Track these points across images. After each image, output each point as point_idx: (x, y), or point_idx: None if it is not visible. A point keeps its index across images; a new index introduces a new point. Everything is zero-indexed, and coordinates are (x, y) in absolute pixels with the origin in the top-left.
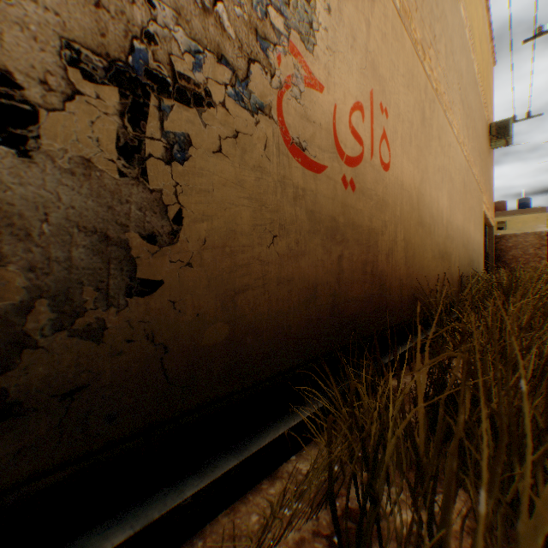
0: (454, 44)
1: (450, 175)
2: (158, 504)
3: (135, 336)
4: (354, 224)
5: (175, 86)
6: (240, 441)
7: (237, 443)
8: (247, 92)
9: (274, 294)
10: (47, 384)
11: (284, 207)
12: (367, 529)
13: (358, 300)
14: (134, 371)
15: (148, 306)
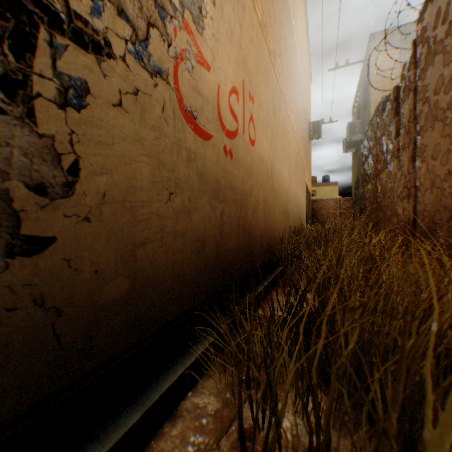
0: (291, 61)
1: (289, 154)
2: None
3: (20, 303)
4: (231, 186)
5: (70, 25)
6: (140, 391)
7: (138, 394)
8: (147, 53)
9: (171, 246)
10: None
11: (179, 167)
12: (271, 449)
13: (234, 249)
14: (17, 344)
15: (37, 267)
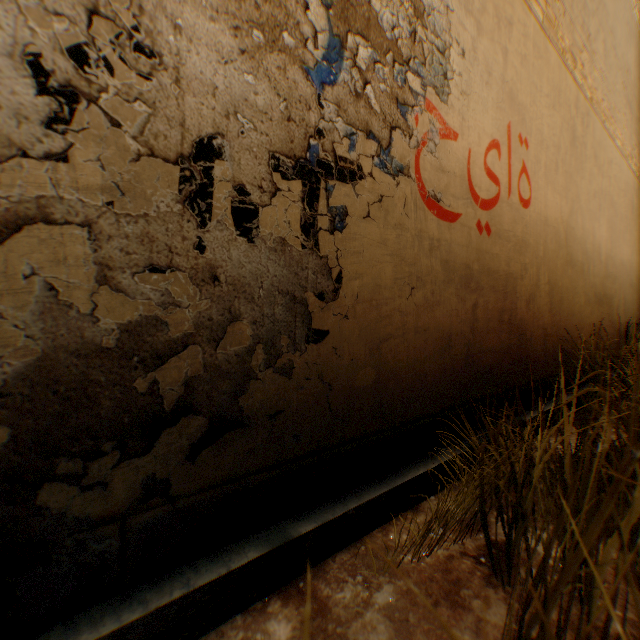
0: (616, 35)
1: (611, 198)
2: (330, 511)
3: (311, 375)
4: (489, 270)
5: (336, 167)
6: (384, 475)
7: (382, 477)
8: (390, 157)
9: (412, 343)
10: (261, 406)
11: (421, 260)
12: (515, 541)
13: (493, 351)
14: (310, 403)
15: (319, 352)
